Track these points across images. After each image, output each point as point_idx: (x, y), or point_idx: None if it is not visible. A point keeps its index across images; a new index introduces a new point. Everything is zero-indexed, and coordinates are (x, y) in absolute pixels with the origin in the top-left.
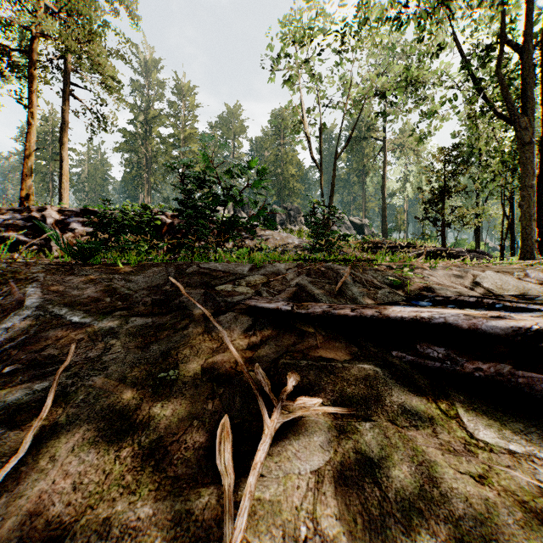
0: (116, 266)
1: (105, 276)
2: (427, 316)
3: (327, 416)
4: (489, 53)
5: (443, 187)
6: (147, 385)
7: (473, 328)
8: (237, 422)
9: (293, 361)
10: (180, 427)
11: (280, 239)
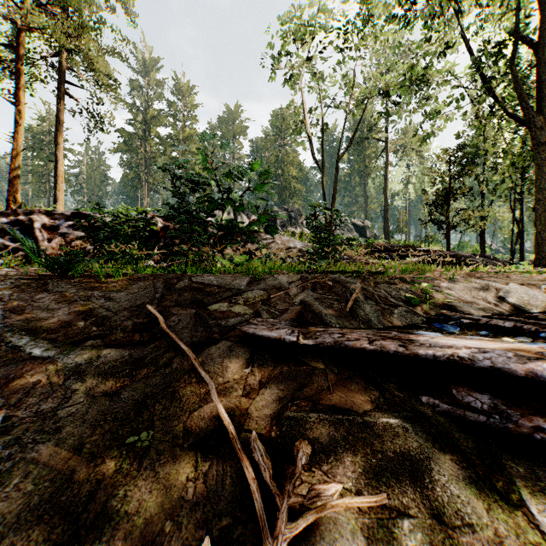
0: (98, 280)
1: (83, 293)
2: (467, 355)
3: (349, 508)
4: (501, 48)
5: (447, 189)
6: (109, 457)
7: (530, 376)
8: (225, 523)
9: (300, 413)
10: (145, 534)
11: (281, 243)
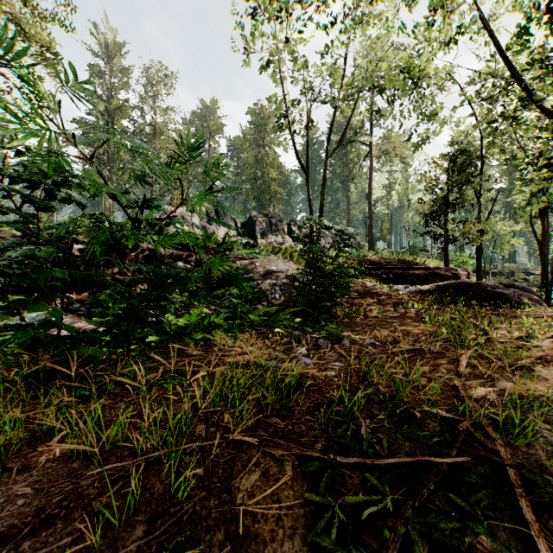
0: None
1: None
2: None
3: None
4: None
5: (444, 198)
6: None
7: None
8: None
9: None
10: None
11: (260, 265)
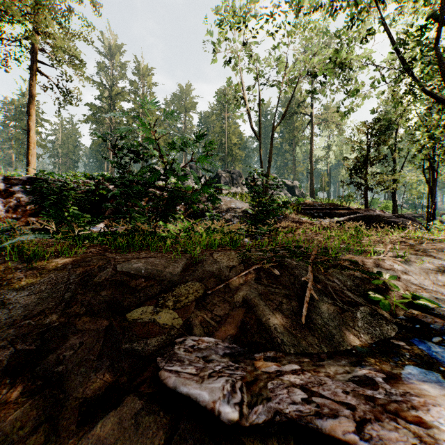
0: (8, 267)
1: None
2: None
3: None
4: (424, 30)
5: (365, 156)
6: None
7: None
8: None
9: None
10: None
11: (224, 204)
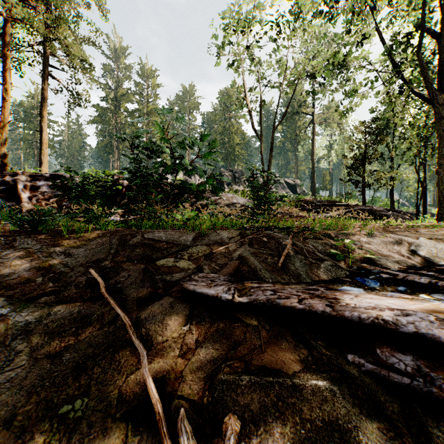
0: (62, 236)
1: (46, 249)
2: (391, 318)
3: None
4: (409, 38)
5: (363, 154)
6: (39, 431)
7: None
8: None
9: (232, 376)
10: None
11: (226, 199)
